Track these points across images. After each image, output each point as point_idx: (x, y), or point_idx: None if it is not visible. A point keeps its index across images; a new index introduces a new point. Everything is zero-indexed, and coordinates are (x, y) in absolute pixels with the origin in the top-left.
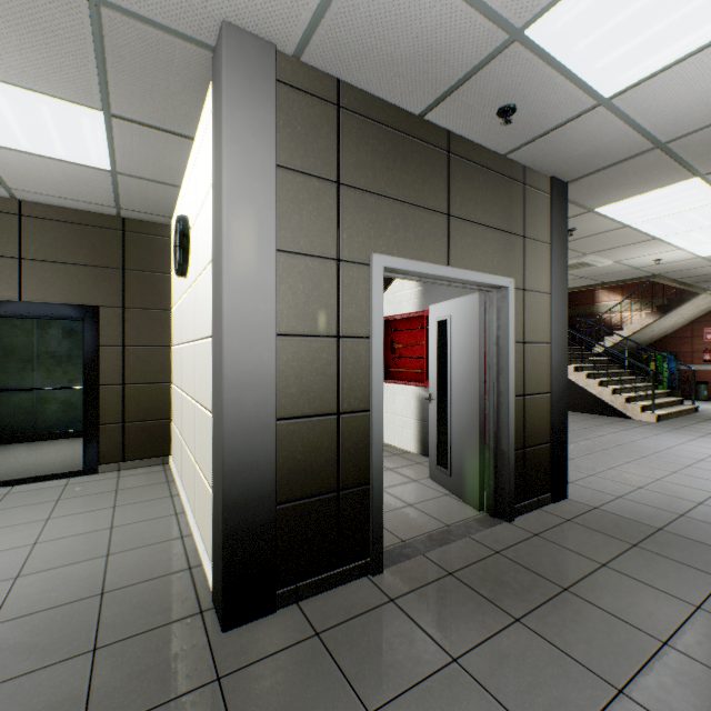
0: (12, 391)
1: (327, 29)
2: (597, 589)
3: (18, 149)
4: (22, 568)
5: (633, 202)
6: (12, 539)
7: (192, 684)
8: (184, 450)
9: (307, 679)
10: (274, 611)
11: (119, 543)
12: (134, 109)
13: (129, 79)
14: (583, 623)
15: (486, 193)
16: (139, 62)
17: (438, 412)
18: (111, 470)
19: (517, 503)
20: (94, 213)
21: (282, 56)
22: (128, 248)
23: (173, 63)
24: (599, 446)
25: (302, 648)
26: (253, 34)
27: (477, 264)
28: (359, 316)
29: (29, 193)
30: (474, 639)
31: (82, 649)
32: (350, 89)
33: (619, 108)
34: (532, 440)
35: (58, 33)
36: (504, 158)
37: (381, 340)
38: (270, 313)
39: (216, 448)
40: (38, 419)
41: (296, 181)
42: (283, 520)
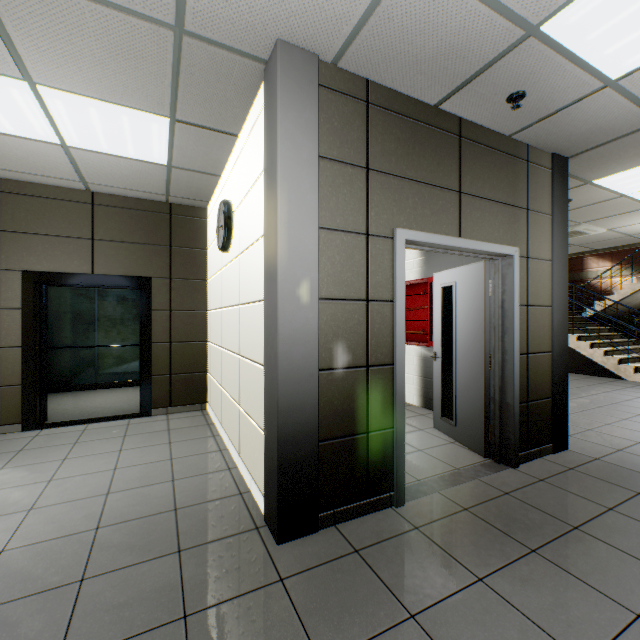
0: (79, 348)
1: (363, 39)
2: (606, 529)
3: (99, 151)
4: (110, 487)
5: (632, 173)
6: (97, 465)
7: (261, 582)
8: (225, 397)
9: (354, 585)
10: (317, 531)
11: (180, 471)
12: (195, 114)
13: (194, 91)
14: (596, 557)
15: (492, 171)
16: (205, 77)
17: (442, 369)
18: (161, 413)
19: (520, 452)
20: (148, 200)
21: (323, 64)
22: (174, 228)
23: (232, 76)
24: (593, 403)
25: (346, 561)
26: (301, 48)
27: (484, 236)
28: (384, 282)
29: (100, 186)
30: (496, 564)
31: (170, 550)
32: (377, 87)
33: (625, 88)
34: (535, 395)
35: (146, 59)
36: (509, 138)
37: (403, 303)
38: (314, 281)
39: (269, 393)
40: (98, 371)
41: (333, 169)
42: (323, 455)
